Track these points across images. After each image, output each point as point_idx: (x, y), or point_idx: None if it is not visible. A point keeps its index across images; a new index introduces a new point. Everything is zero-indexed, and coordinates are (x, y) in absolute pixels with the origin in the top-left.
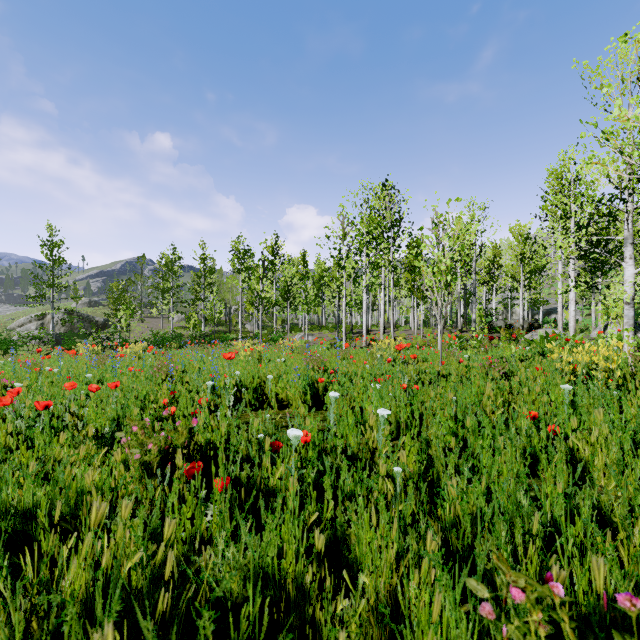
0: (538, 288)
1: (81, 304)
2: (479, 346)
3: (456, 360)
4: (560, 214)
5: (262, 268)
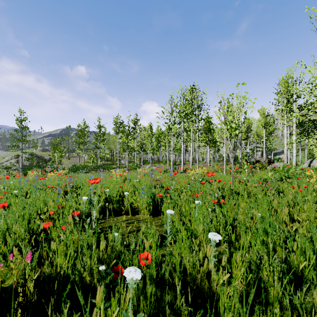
0: (271, 142)
1: (38, 150)
2: (248, 172)
3: (238, 181)
4: (286, 102)
5: (128, 130)
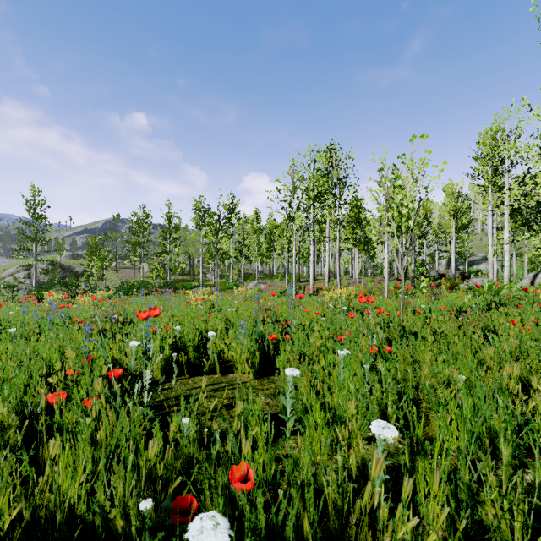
0: (465, 242)
1: (65, 256)
2: (429, 295)
3: (411, 310)
4: (491, 173)
5: (218, 222)
